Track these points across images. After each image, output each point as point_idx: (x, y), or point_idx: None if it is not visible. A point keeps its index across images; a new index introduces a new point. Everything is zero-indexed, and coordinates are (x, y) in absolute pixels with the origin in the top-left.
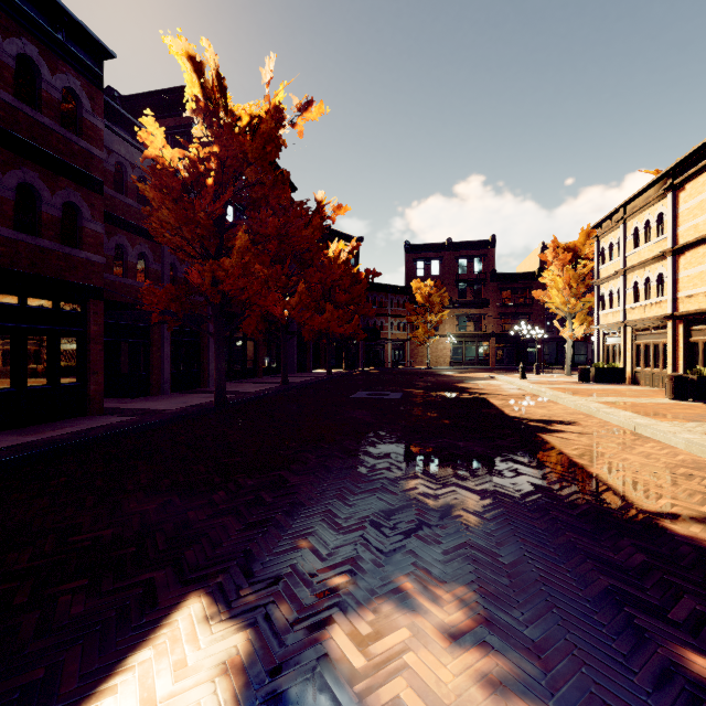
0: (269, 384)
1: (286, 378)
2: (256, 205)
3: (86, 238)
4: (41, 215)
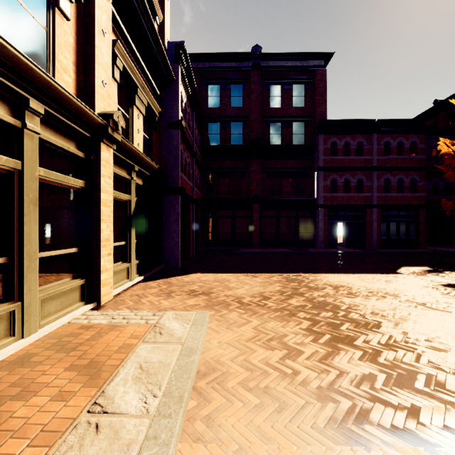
0: None
1: None
2: None
3: (418, 188)
4: (403, 186)
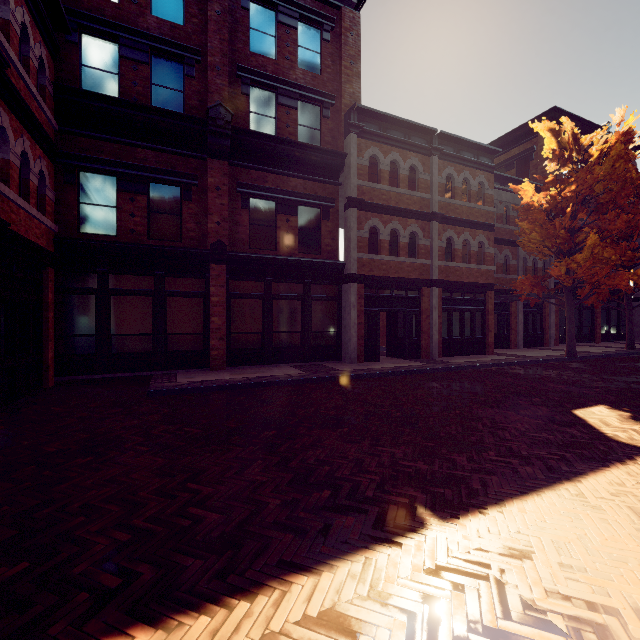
0: (610, 348)
1: (631, 344)
2: (603, 208)
3: (486, 258)
4: (469, 252)
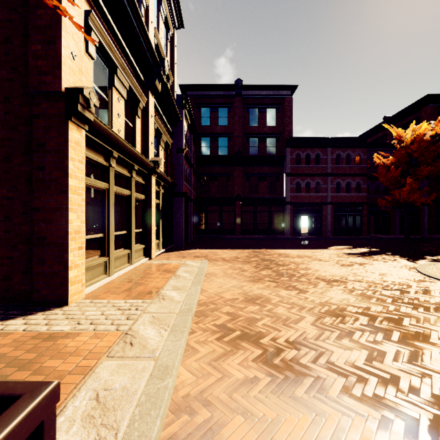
0: None
1: None
2: (421, 163)
3: (362, 190)
4: (351, 188)
